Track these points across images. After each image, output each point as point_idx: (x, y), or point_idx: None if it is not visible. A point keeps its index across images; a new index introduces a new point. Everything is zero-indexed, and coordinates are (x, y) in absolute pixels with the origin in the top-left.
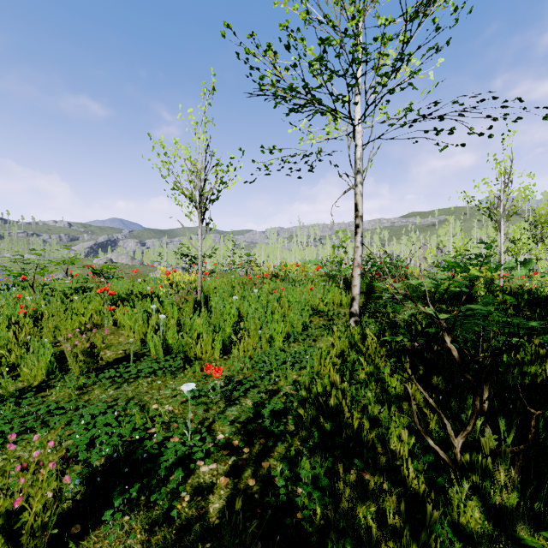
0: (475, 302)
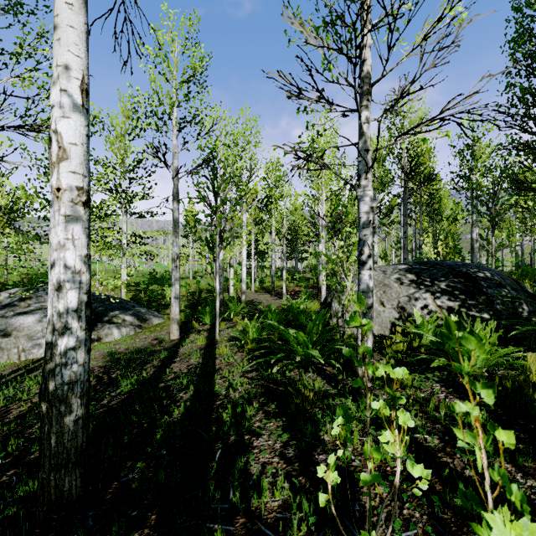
0: None
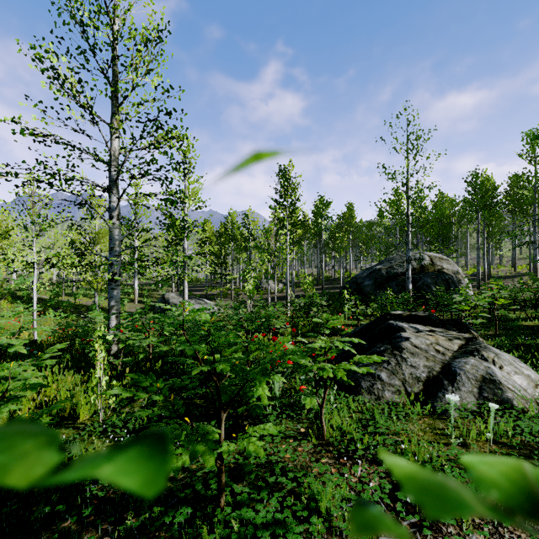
0: (3, 296)
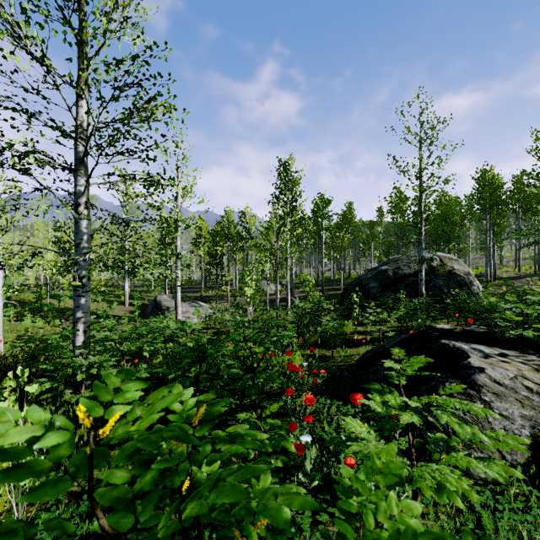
0: None
